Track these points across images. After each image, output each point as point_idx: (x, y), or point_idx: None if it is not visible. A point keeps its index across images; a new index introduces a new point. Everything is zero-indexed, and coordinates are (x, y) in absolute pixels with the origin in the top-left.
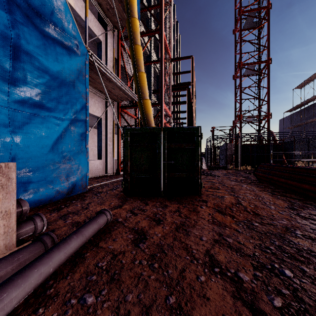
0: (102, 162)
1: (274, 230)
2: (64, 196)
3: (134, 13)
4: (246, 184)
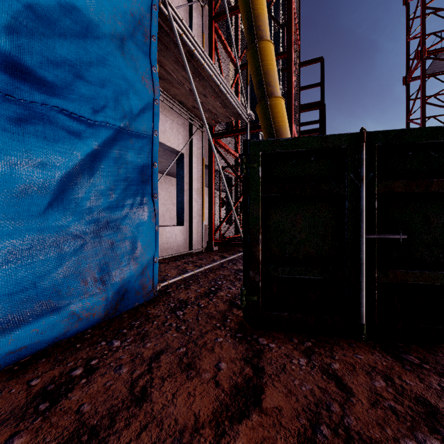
0: (184, 229)
1: None
2: (97, 322)
3: None
4: None
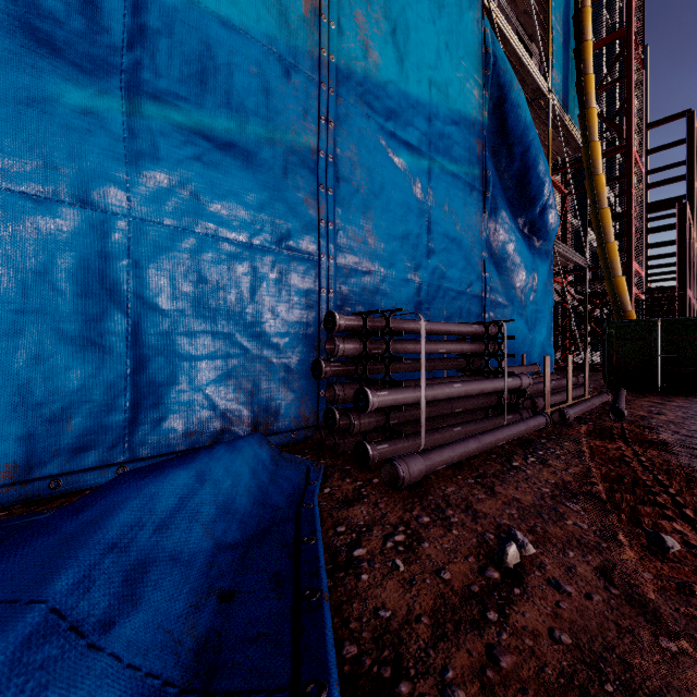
0: None
1: None
2: None
3: (598, 168)
4: None
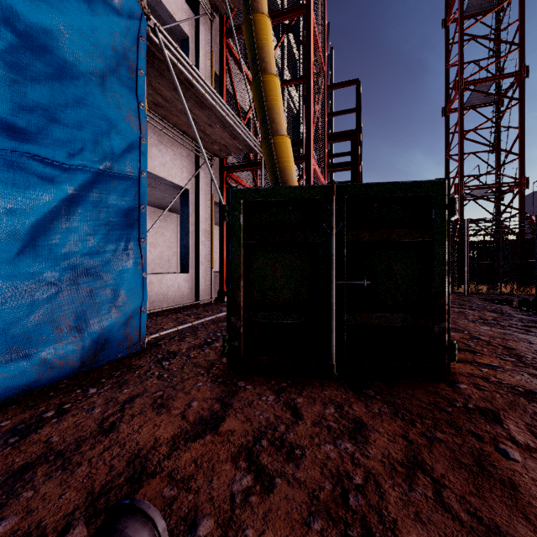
0: (189, 277)
1: None
2: (74, 372)
3: None
4: (529, 336)
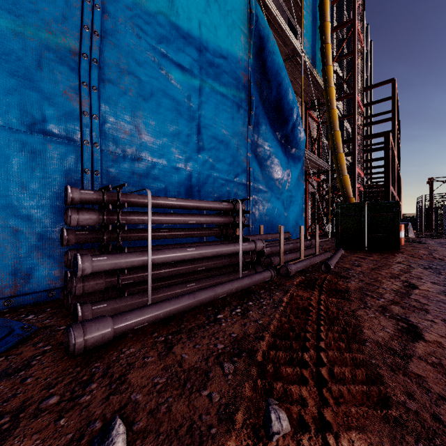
0: None
1: (444, 263)
2: None
3: (333, 104)
4: None
